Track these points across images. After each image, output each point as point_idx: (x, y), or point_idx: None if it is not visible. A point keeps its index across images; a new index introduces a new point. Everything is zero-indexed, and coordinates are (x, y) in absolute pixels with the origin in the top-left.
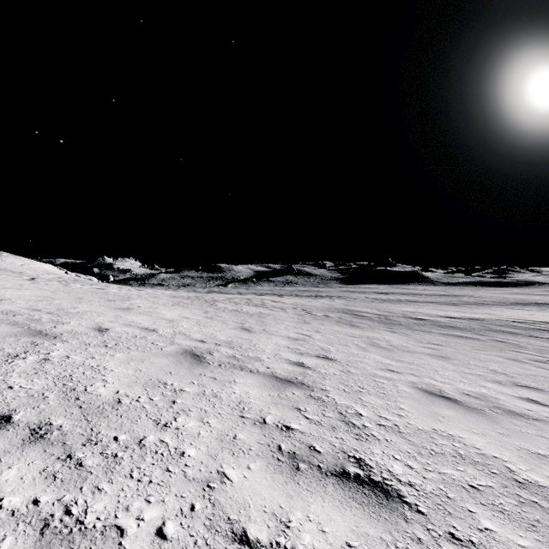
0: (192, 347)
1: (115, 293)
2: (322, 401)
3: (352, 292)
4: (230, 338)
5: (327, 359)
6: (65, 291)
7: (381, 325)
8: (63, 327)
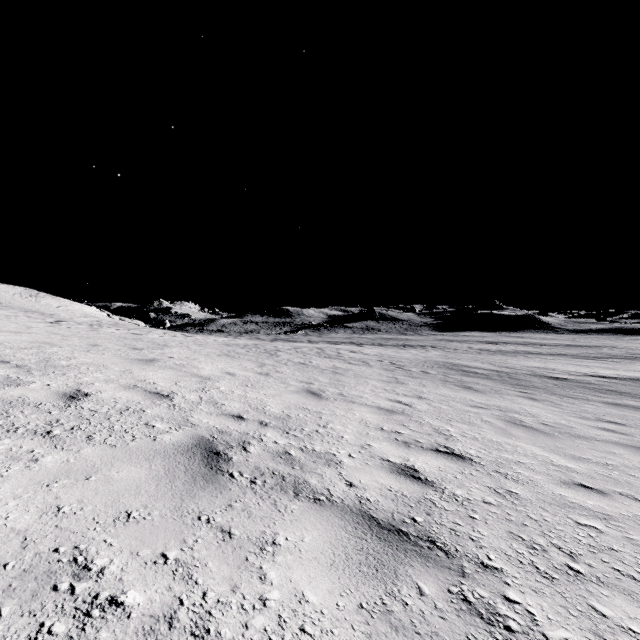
0: (215, 432)
1: (150, 340)
2: (505, 633)
3: (450, 341)
4: (287, 410)
5: (455, 458)
6: (84, 336)
7: (508, 387)
8: (10, 391)
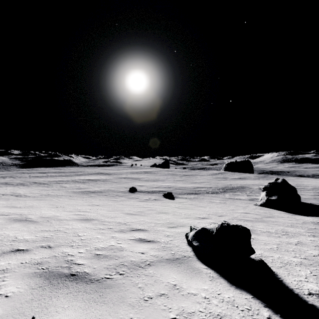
0: None
1: None
2: None
3: (23, 173)
4: None
5: None
6: None
7: (13, 186)
8: None
